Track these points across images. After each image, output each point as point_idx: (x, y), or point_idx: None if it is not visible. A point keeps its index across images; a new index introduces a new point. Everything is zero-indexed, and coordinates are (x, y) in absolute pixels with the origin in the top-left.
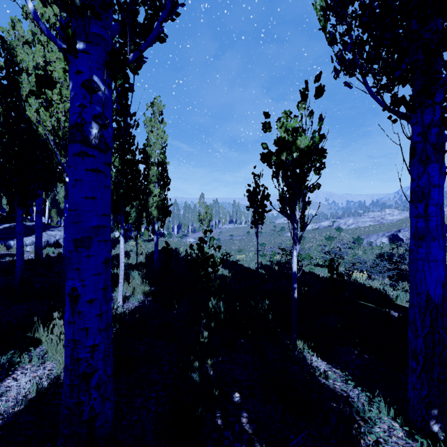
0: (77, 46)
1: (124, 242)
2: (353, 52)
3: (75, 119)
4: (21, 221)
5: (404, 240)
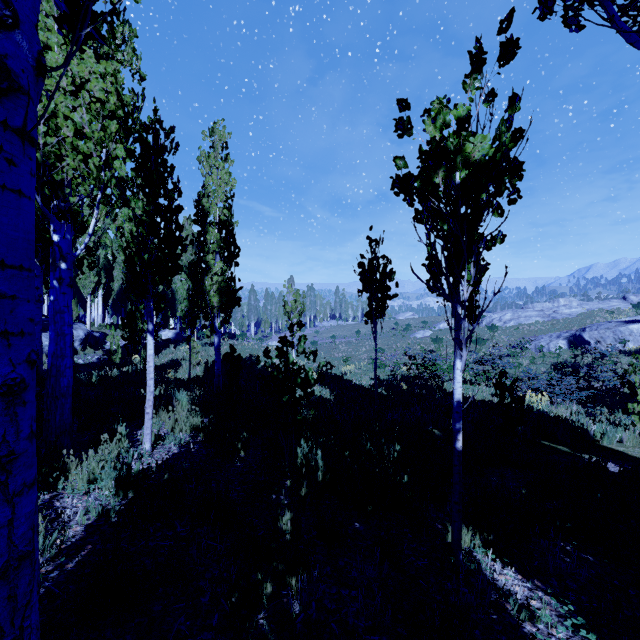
0: None
1: (174, 345)
2: None
3: None
4: None
5: (592, 344)
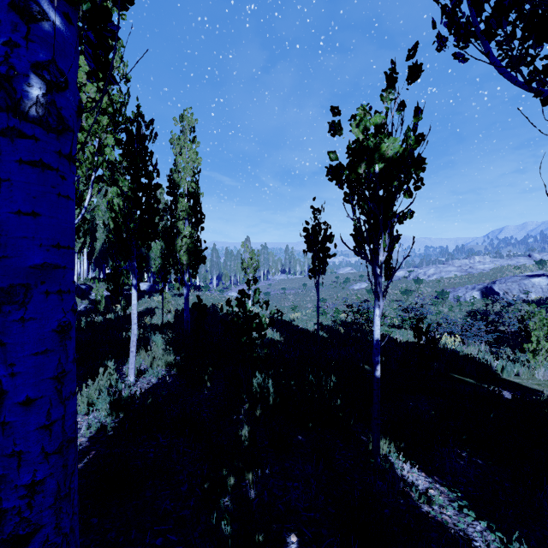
0: None
1: (149, 296)
2: None
3: None
4: None
5: (501, 294)
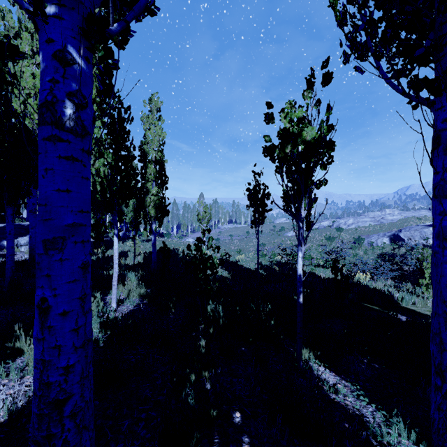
0: (47, 10)
1: (122, 242)
2: (366, 31)
3: (44, 97)
4: (11, 221)
5: (405, 240)
